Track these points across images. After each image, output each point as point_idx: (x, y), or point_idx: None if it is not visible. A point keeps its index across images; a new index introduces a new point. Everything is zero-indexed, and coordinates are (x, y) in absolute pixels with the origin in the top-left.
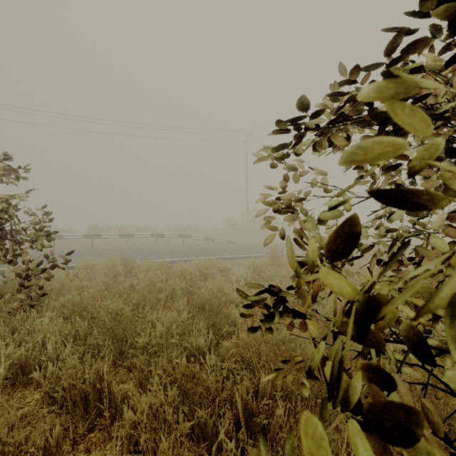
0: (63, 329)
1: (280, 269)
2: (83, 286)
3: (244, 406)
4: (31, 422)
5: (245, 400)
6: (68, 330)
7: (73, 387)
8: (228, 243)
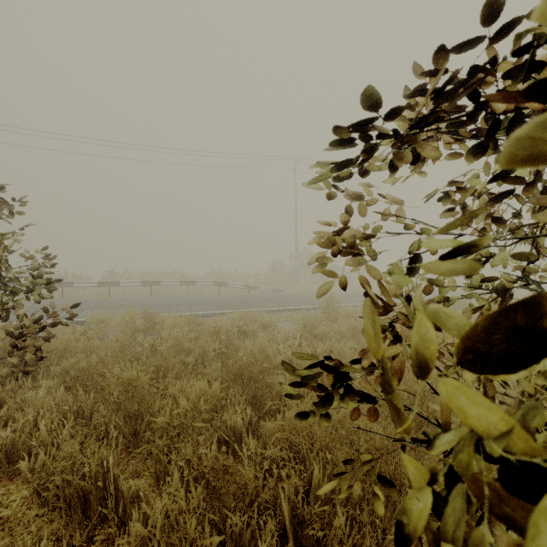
0: (61, 404)
1: (337, 325)
2: (91, 346)
3: (292, 511)
4: (14, 529)
5: (293, 503)
6: (69, 405)
7: (71, 482)
8: (273, 292)
